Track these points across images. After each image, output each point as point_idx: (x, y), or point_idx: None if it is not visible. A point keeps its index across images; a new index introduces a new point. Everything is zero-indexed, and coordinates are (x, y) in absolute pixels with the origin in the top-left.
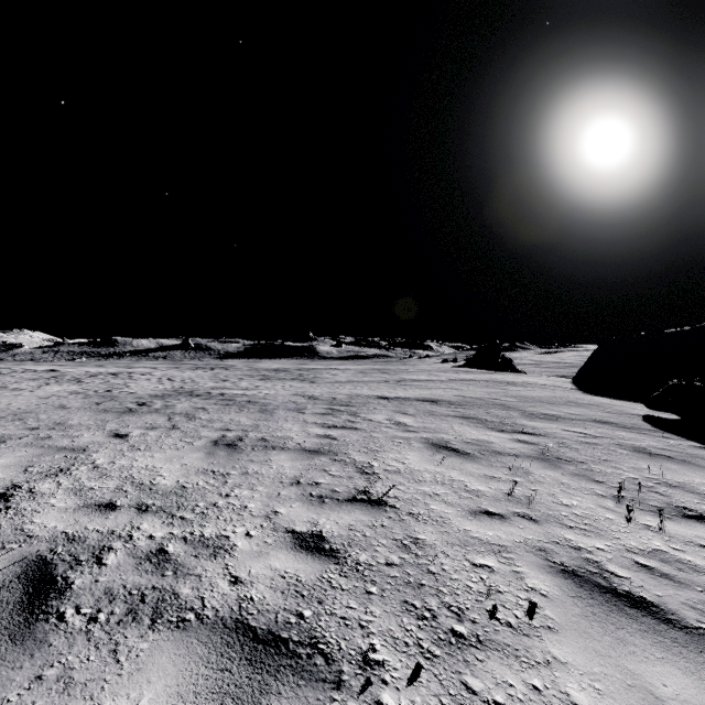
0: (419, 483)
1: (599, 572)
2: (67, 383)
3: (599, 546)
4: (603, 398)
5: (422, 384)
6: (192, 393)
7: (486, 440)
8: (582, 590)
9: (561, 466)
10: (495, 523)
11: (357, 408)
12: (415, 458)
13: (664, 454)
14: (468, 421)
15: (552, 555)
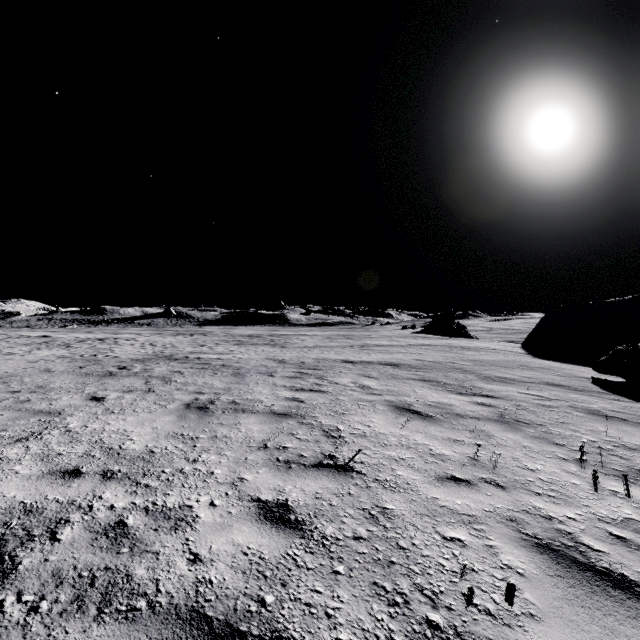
0: (384, 447)
1: (574, 545)
2: (57, 348)
3: (570, 515)
4: (551, 362)
5: (384, 349)
6: (171, 357)
7: (447, 402)
8: (560, 568)
9: (521, 429)
10: (462, 490)
11: (324, 371)
12: (380, 421)
13: (618, 416)
14: (429, 384)
15: (524, 526)
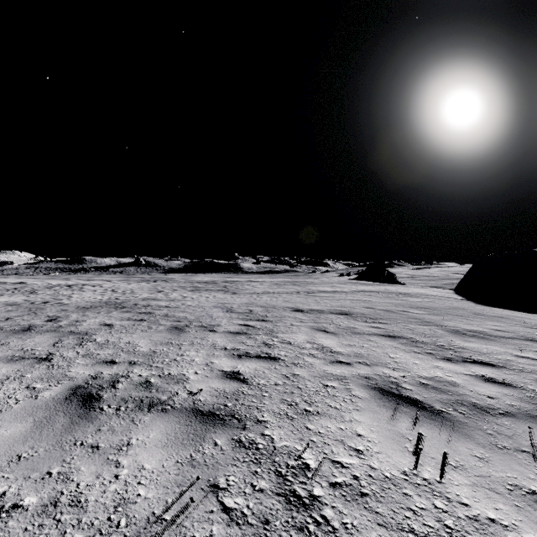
0: None
1: None
2: (19, 295)
3: None
4: (499, 309)
5: (330, 296)
6: (119, 305)
7: (444, 378)
8: None
9: None
10: None
11: (273, 324)
12: (371, 434)
13: None
14: (398, 342)
15: None
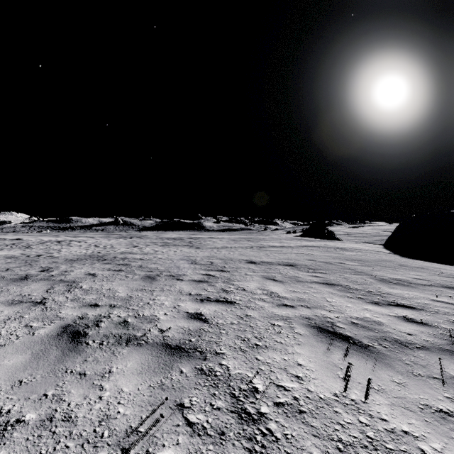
0: None
1: None
2: (16, 249)
3: None
4: (421, 261)
5: (278, 250)
6: (101, 258)
7: (372, 319)
8: None
9: None
10: None
11: (230, 273)
12: (310, 363)
13: None
14: (335, 289)
15: None
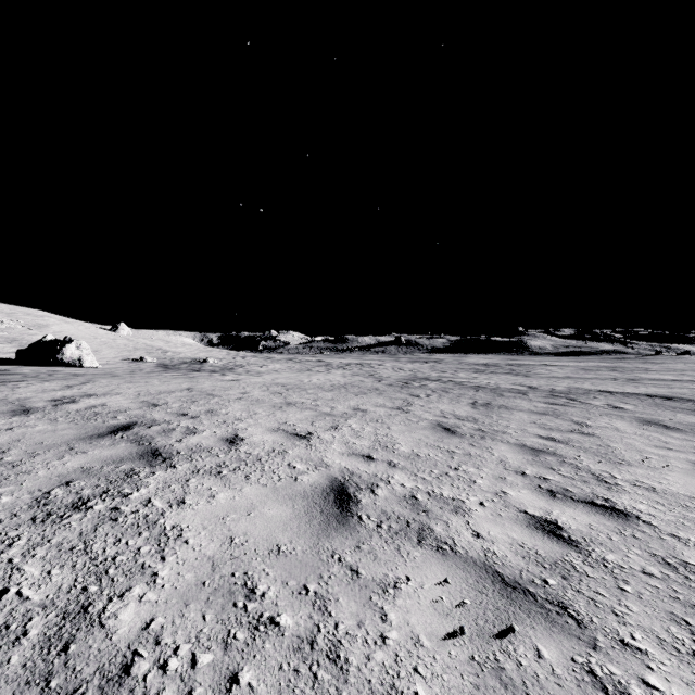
0: (620, 432)
1: None
2: (340, 369)
3: None
4: None
5: (662, 384)
6: (428, 379)
7: None
8: None
9: None
10: (669, 451)
11: (576, 396)
12: (623, 424)
13: None
14: None
15: None
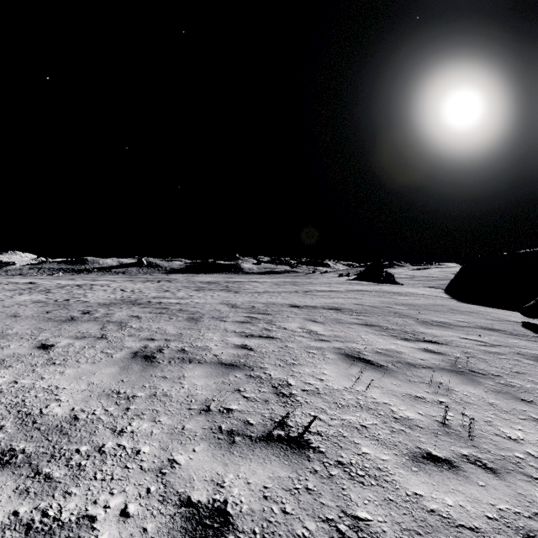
0: (341, 408)
1: None
2: (37, 293)
3: None
4: (476, 306)
5: (325, 294)
6: (135, 302)
7: (395, 349)
8: None
9: (479, 381)
10: (447, 479)
11: (272, 316)
12: (332, 373)
13: None
14: (372, 329)
15: None
